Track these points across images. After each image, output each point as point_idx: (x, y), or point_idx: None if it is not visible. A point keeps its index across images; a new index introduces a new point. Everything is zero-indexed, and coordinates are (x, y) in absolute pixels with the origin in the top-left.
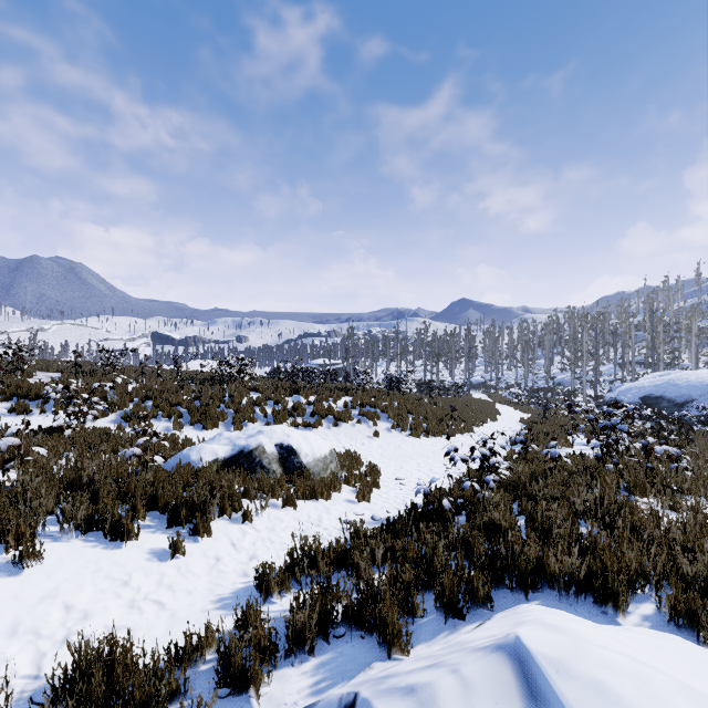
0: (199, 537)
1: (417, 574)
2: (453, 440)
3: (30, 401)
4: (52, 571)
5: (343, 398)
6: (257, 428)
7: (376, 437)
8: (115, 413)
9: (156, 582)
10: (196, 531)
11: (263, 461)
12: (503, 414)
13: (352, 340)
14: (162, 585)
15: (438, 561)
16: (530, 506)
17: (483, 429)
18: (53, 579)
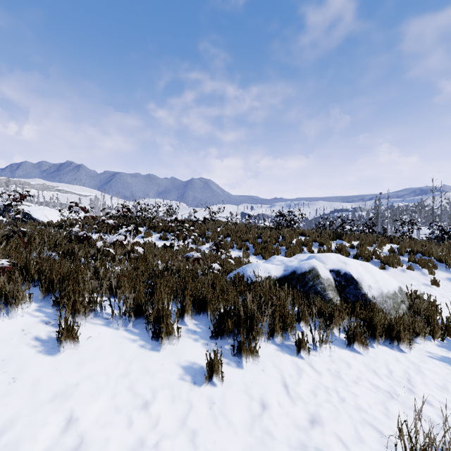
0: (243, 360)
1: None
2: None
3: (169, 233)
4: (85, 360)
5: (387, 245)
6: (308, 255)
7: (435, 286)
8: (209, 243)
9: (179, 417)
10: (240, 352)
11: (317, 286)
12: None
13: (379, 209)
14: (184, 427)
15: None
16: None
17: None
18: (80, 370)
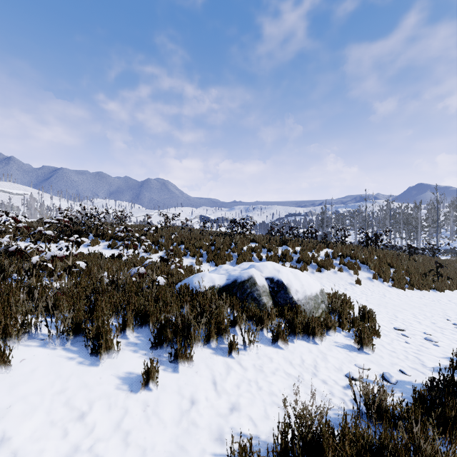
0: (180, 365)
1: None
2: (442, 295)
3: (119, 241)
4: (18, 382)
5: (324, 250)
6: (250, 263)
7: (358, 284)
8: (162, 251)
9: (114, 422)
10: (177, 358)
11: (254, 293)
12: None
13: (325, 214)
14: (118, 429)
15: None
16: None
17: None
18: (13, 393)
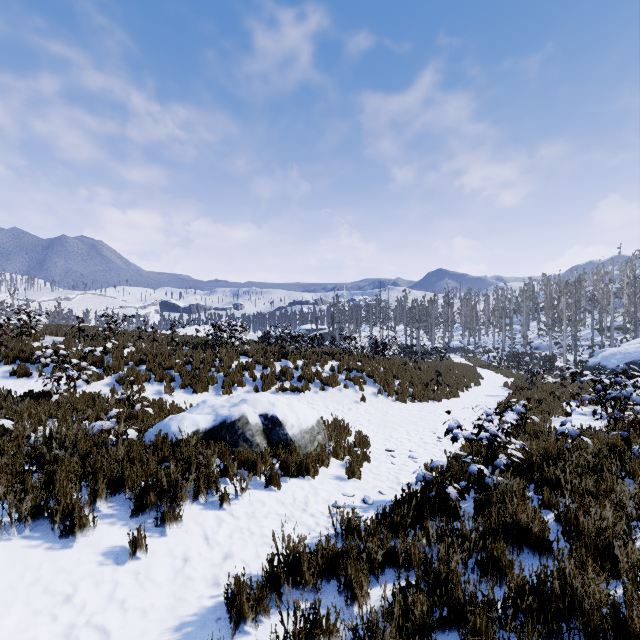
0: (168, 528)
1: (432, 606)
2: (439, 406)
3: (31, 364)
4: None
5: (330, 363)
6: (241, 396)
7: (363, 402)
8: (110, 376)
9: (106, 596)
10: (164, 522)
11: (246, 433)
12: (486, 378)
13: (337, 307)
14: (112, 601)
15: (461, 592)
16: (553, 498)
17: (468, 394)
18: None
